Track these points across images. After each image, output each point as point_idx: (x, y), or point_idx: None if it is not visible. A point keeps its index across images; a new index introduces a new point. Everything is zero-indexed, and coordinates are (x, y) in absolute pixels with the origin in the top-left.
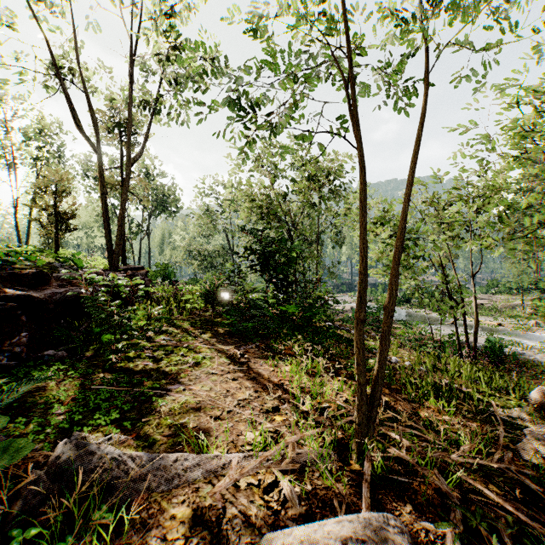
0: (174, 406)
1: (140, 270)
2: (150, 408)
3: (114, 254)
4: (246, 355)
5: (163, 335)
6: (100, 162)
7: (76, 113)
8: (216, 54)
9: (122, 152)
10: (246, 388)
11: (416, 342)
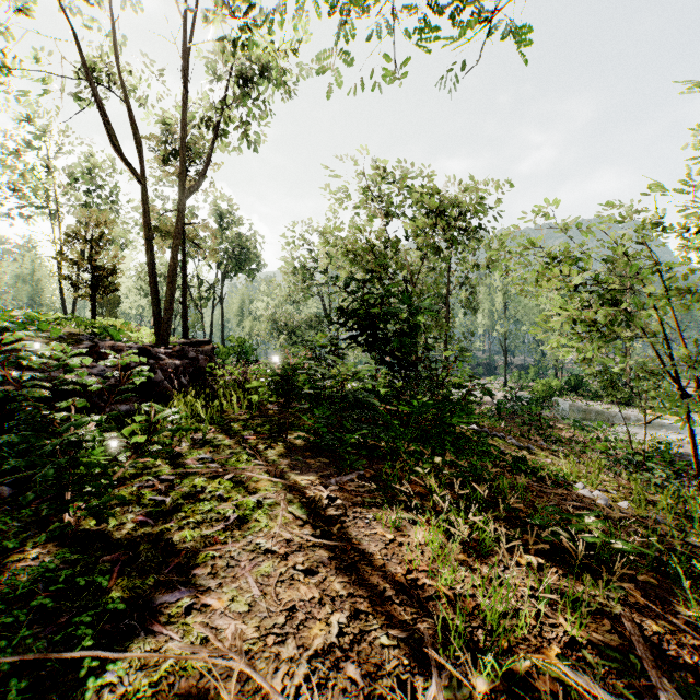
0: (135, 689)
1: (203, 345)
2: (72, 693)
3: (162, 322)
4: (339, 500)
5: (201, 451)
6: (145, 195)
7: (112, 128)
8: (303, 32)
9: None
10: (333, 603)
11: (601, 453)
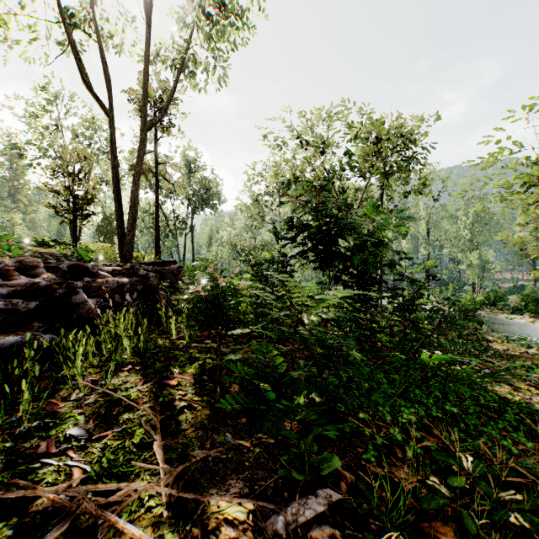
0: None
1: (170, 264)
2: None
3: (125, 242)
4: None
5: (81, 417)
6: (111, 128)
7: (82, 68)
8: None
9: (156, 134)
10: None
11: None
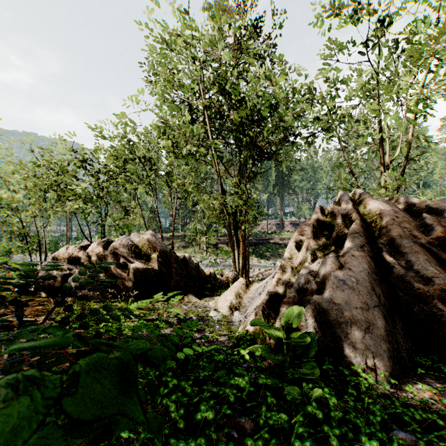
0: None
1: None
2: None
3: None
4: None
5: None
6: None
7: None
8: None
9: None
10: None
11: None
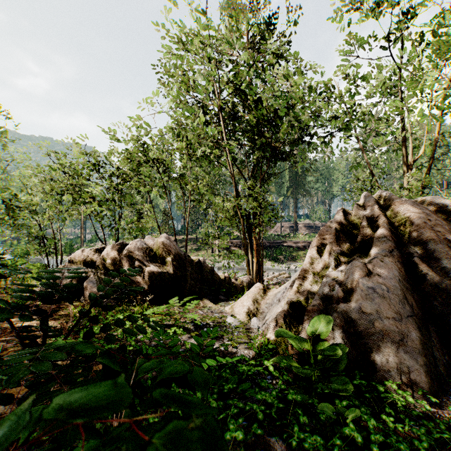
0: None
1: None
2: None
3: None
4: None
5: None
6: None
7: None
8: None
9: None
10: None
11: None
